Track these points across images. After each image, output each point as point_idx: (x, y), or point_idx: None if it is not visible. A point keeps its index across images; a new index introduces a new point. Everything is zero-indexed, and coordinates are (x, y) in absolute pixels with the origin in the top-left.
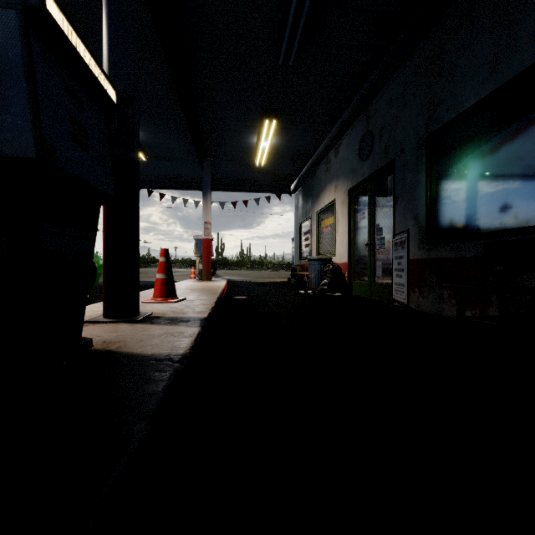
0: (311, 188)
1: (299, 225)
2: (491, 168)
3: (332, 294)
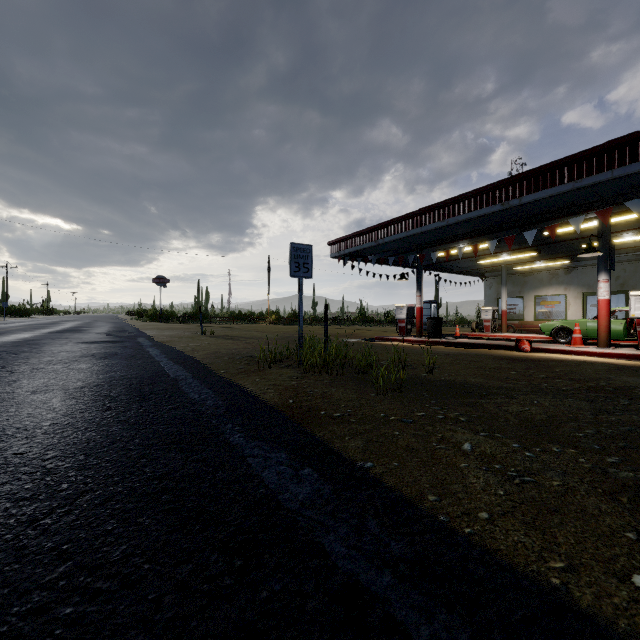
0: (523, 281)
1: (497, 299)
2: None
3: None
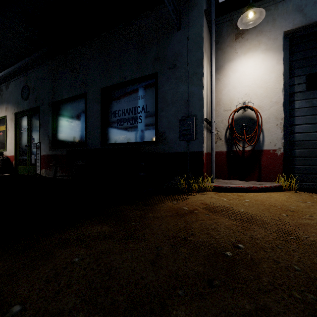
0: None
1: None
2: (71, 123)
3: (2, 175)
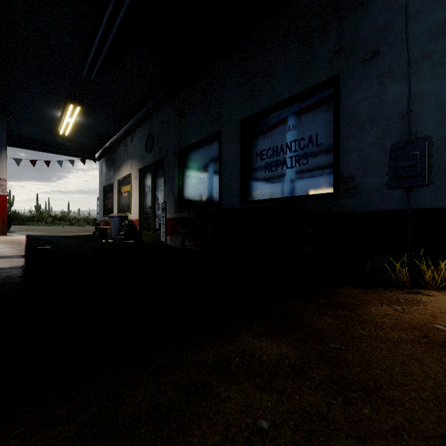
0: (113, 160)
1: (103, 188)
2: (200, 175)
3: (127, 241)
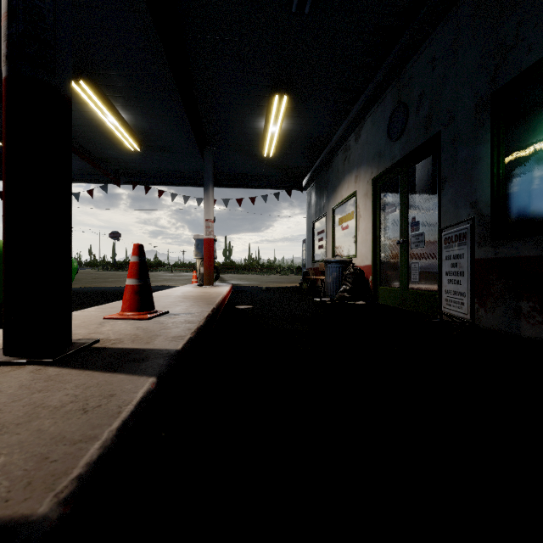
0: (326, 182)
1: (312, 224)
2: None
3: (354, 303)
